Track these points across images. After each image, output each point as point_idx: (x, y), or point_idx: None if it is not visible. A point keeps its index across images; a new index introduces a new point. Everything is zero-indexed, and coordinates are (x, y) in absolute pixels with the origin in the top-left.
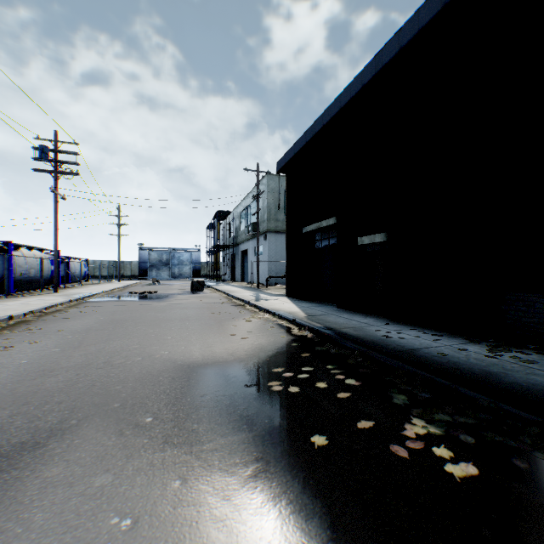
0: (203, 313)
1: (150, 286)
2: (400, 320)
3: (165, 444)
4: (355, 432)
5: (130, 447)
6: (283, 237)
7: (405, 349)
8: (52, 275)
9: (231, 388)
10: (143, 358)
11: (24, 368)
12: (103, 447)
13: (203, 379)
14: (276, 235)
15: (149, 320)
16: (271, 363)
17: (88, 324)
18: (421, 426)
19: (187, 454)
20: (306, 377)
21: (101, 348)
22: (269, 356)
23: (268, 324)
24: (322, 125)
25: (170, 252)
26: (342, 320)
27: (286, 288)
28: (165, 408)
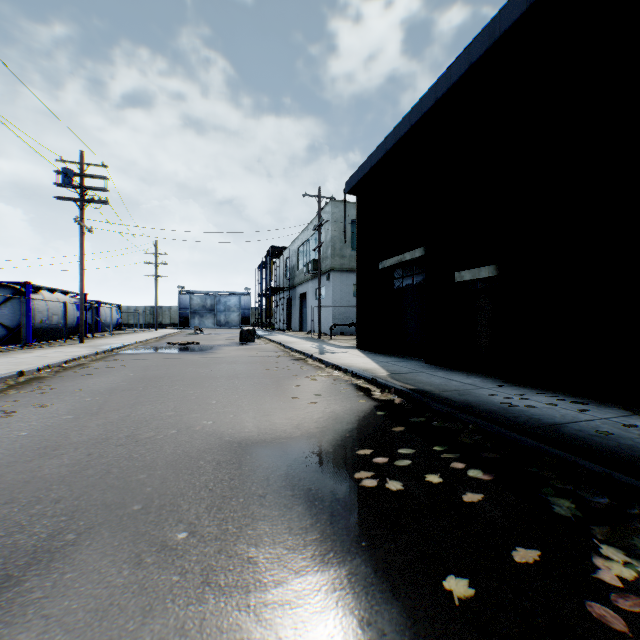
0: (256, 369)
1: (192, 335)
2: (517, 380)
3: (205, 587)
4: (513, 570)
5: (150, 591)
6: (350, 277)
7: (543, 424)
8: (78, 323)
9: (302, 482)
10: (178, 430)
11: (21, 443)
12: (107, 589)
13: (261, 465)
14: (342, 275)
15: (188, 378)
16: (353, 441)
17: (114, 382)
18: (620, 561)
19: (241, 609)
20: (408, 465)
21: (125, 416)
22: (349, 430)
23: (339, 384)
24: (409, 126)
25: (215, 296)
26: (438, 379)
27: (357, 338)
28: (206, 514)
